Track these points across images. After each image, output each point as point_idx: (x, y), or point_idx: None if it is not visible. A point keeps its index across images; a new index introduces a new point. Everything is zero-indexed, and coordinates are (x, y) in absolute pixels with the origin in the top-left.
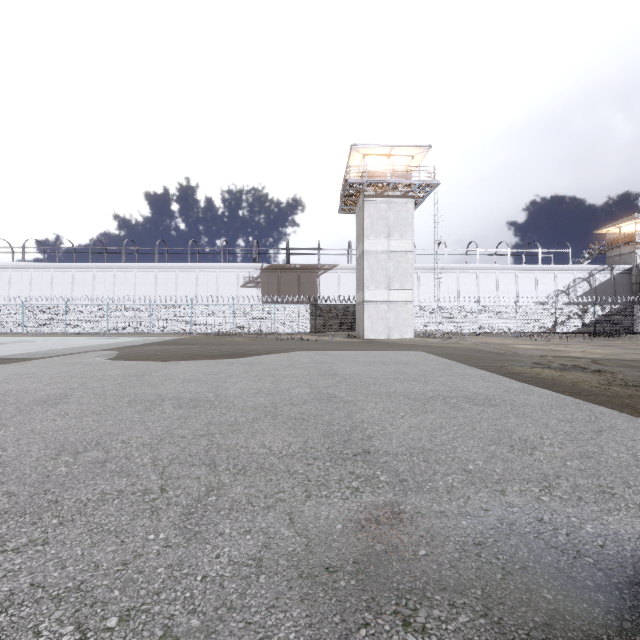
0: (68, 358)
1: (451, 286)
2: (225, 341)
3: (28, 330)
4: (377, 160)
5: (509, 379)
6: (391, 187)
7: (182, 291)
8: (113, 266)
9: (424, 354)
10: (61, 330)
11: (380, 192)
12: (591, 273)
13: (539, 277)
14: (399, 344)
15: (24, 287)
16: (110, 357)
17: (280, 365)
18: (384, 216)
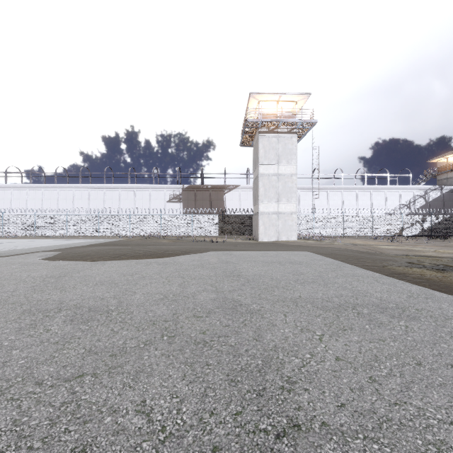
0: (14, 258)
1: (323, 201)
2: (153, 242)
3: (6, 234)
4: (269, 105)
5: (400, 281)
6: (280, 125)
7: (124, 205)
8: (72, 186)
9: (311, 254)
10: (31, 234)
11: (271, 129)
12: (426, 192)
13: (388, 195)
14: (287, 245)
15: (6, 202)
16: (50, 257)
17: (191, 265)
18: (274, 147)
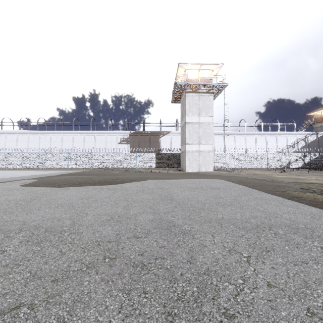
0: (0, 185)
1: (231, 143)
2: (108, 173)
3: (1, 166)
4: (193, 72)
5: (300, 203)
6: (200, 87)
7: (87, 145)
8: (50, 132)
9: (225, 182)
10: (19, 166)
11: (194, 90)
12: (306, 136)
13: (278, 138)
14: (206, 175)
15: (2, 143)
16: (28, 184)
17: (134, 190)
18: (197, 103)
